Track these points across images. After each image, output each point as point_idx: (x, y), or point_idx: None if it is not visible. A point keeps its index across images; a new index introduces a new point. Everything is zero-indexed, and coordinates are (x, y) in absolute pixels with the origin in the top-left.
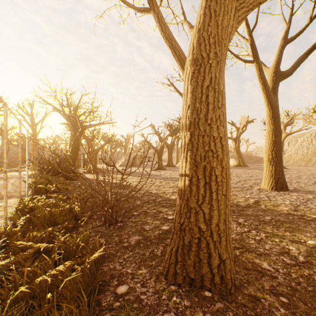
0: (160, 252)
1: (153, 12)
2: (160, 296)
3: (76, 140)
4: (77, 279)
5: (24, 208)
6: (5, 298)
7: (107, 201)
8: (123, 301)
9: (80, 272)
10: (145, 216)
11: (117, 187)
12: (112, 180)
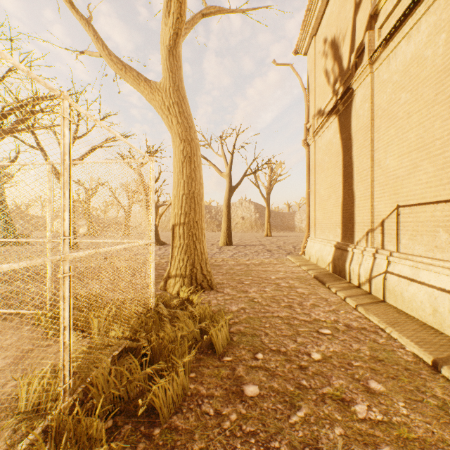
0: None
1: None
2: None
3: None
4: None
5: None
6: None
7: None
8: None
9: None
10: None
11: None
12: None
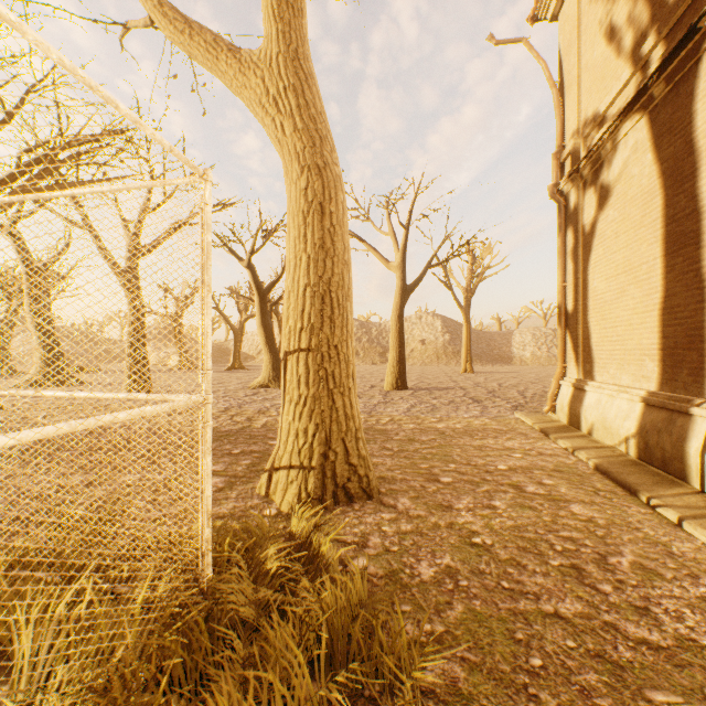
0: None
1: None
2: None
3: None
4: None
5: None
6: None
7: None
8: None
9: None
10: None
11: None
12: None
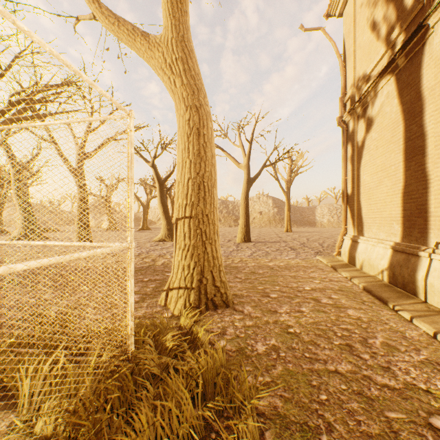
0: None
1: None
2: None
3: None
4: None
5: None
6: None
7: None
8: None
9: None
10: None
11: None
12: None
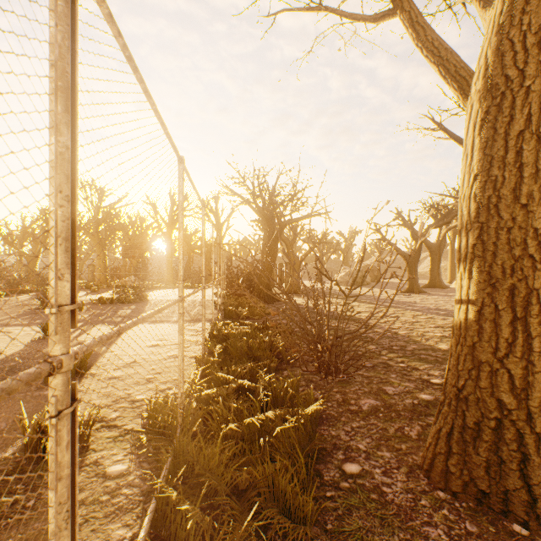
0: (416, 434)
1: (401, 12)
2: (417, 499)
3: (272, 245)
4: (291, 433)
5: (218, 334)
6: (216, 430)
7: (322, 337)
8: (353, 484)
9: (292, 426)
10: (386, 370)
11: (333, 319)
12: (329, 306)
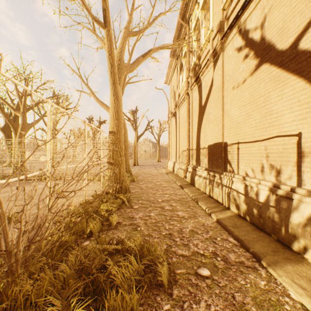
0: None
1: None
2: None
3: None
4: None
5: None
6: None
7: None
8: None
9: None
10: None
11: None
12: None
